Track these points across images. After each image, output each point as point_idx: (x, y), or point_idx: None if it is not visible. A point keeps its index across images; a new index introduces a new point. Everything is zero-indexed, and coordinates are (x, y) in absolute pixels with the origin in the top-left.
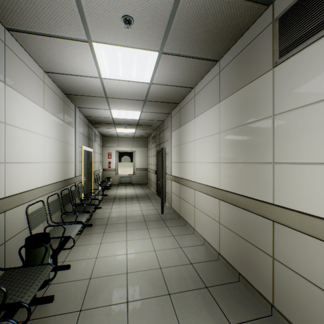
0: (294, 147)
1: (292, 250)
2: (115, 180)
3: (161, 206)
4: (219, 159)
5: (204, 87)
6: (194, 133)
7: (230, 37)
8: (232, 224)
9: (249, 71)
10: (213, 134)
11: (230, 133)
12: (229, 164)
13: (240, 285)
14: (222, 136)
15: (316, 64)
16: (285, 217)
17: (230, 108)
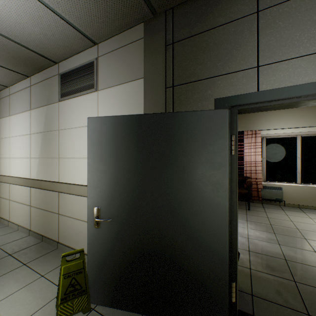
0: (66, 149)
1: (66, 205)
2: None
3: None
4: (31, 155)
5: (19, 92)
6: (9, 130)
7: (34, 67)
8: (39, 203)
9: (48, 97)
10: (26, 134)
11: (37, 136)
12: (37, 159)
13: (43, 243)
14: (33, 137)
15: (73, 109)
16: (62, 188)
17: (38, 117)
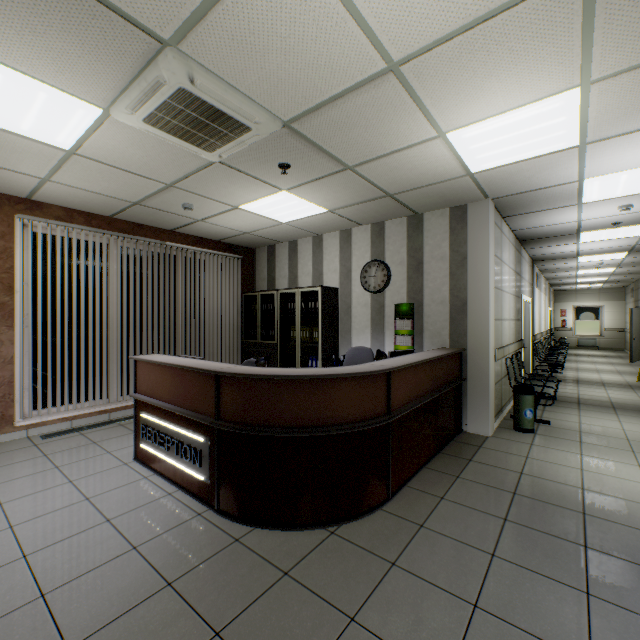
0: None
1: None
2: (570, 342)
3: (629, 356)
4: None
5: None
6: None
7: None
8: None
9: None
10: None
11: None
12: None
13: None
14: None
15: None
16: None
17: None
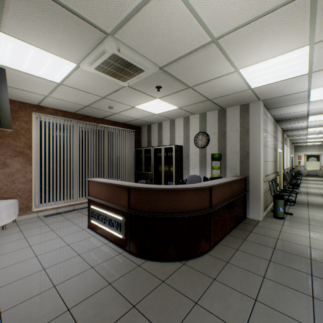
0: None
1: None
2: (303, 173)
3: None
4: None
5: None
6: None
7: None
8: None
9: None
10: None
11: None
12: None
13: None
14: None
15: None
16: None
17: None
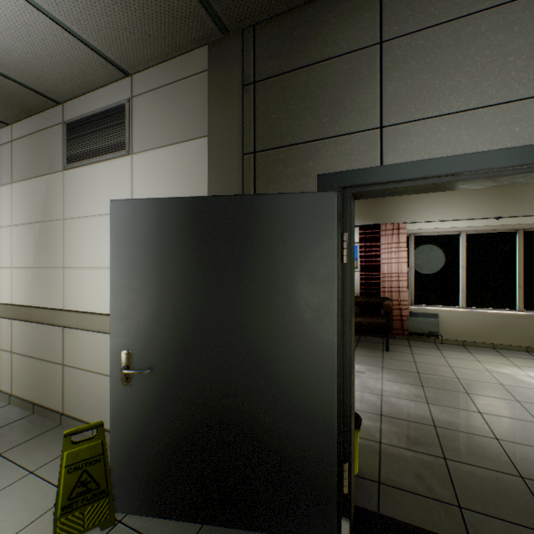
0: (77, 253)
1: (76, 349)
2: None
3: None
4: (13, 263)
5: None
6: None
7: (19, 108)
8: (27, 347)
9: (45, 161)
10: (4, 226)
11: (25, 229)
12: (24, 270)
13: (34, 416)
14: (16, 232)
15: (88, 184)
16: (69, 319)
17: (26, 196)
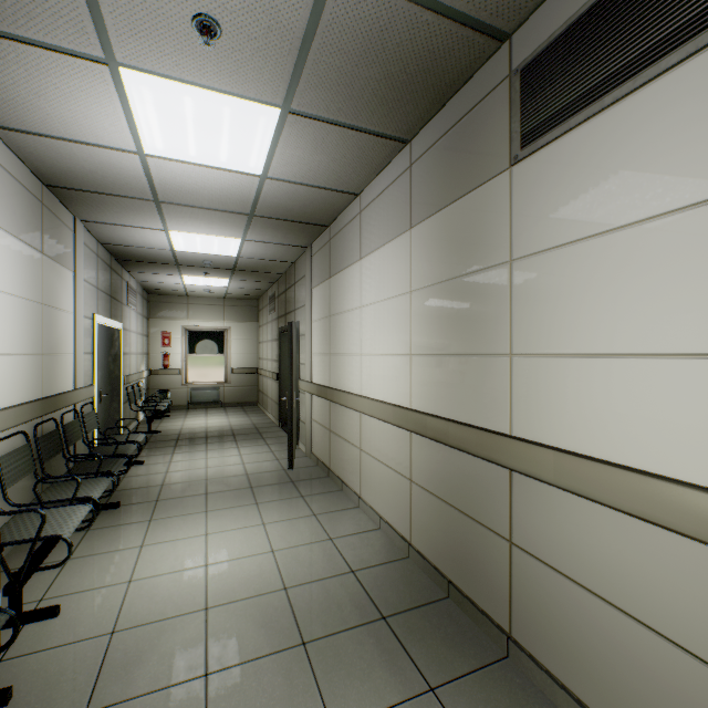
0: (547, 323)
1: (544, 524)
2: (180, 396)
3: (289, 451)
4: (411, 348)
5: (381, 195)
6: (360, 291)
7: (431, 95)
8: (435, 481)
9: (468, 169)
10: (399, 295)
11: (431, 293)
12: (429, 358)
13: (451, 604)
14: (416, 300)
15: (583, 166)
16: (532, 460)
17: (432, 241)
